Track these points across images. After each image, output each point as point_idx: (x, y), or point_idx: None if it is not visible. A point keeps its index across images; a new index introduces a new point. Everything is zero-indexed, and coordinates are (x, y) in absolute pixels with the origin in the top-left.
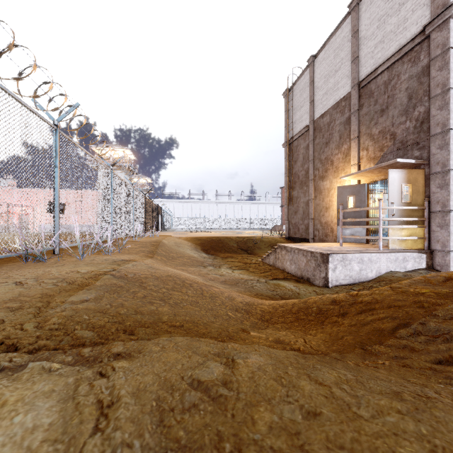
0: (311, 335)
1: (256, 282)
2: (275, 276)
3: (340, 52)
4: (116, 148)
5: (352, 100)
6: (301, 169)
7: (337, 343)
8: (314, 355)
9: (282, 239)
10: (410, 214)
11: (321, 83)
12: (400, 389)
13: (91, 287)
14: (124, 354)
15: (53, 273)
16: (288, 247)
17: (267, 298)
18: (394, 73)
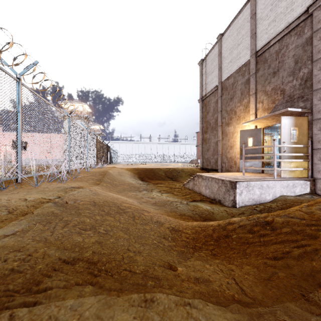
0: (236, 266)
1: (179, 204)
2: (194, 198)
3: (241, 30)
4: (77, 104)
5: (250, 66)
6: (212, 118)
7: (271, 284)
8: (253, 308)
9: (197, 170)
10: (297, 151)
11: (227, 54)
12: None
13: (26, 217)
14: None
15: (1, 201)
16: (203, 176)
17: (189, 217)
18: (284, 44)
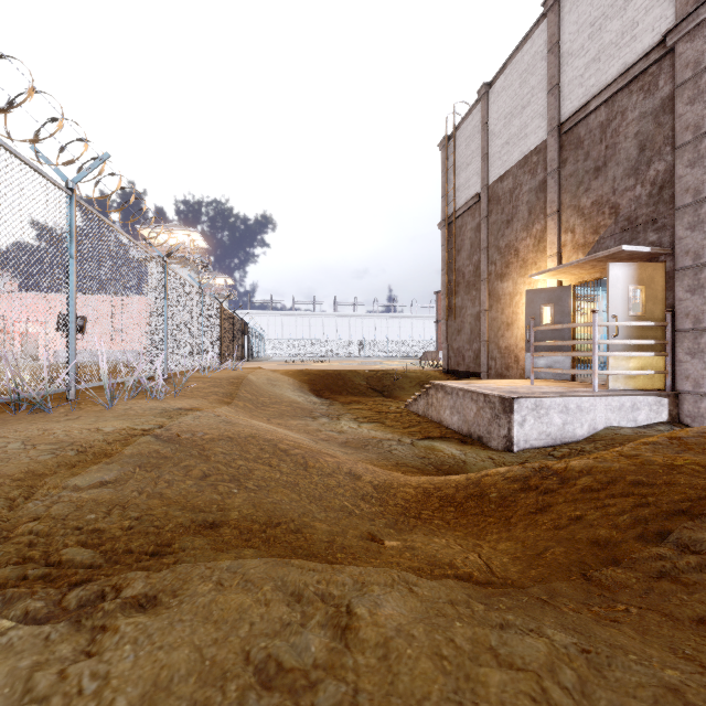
0: (489, 543)
1: (396, 444)
2: (427, 433)
3: (529, 78)
4: (177, 231)
5: (548, 154)
6: (468, 263)
7: (538, 562)
8: (499, 589)
9: (437, 373)
10: (642, 335)
11: (500, 126)
12: (677, 681)
13: (114, 459)
14: (145, 601)
15: (56, 433)
16: (447, 386)
17: (415, 470)
18: (616, 110)
